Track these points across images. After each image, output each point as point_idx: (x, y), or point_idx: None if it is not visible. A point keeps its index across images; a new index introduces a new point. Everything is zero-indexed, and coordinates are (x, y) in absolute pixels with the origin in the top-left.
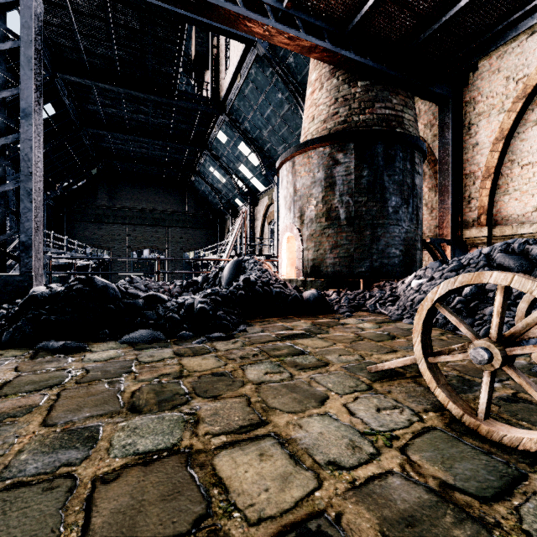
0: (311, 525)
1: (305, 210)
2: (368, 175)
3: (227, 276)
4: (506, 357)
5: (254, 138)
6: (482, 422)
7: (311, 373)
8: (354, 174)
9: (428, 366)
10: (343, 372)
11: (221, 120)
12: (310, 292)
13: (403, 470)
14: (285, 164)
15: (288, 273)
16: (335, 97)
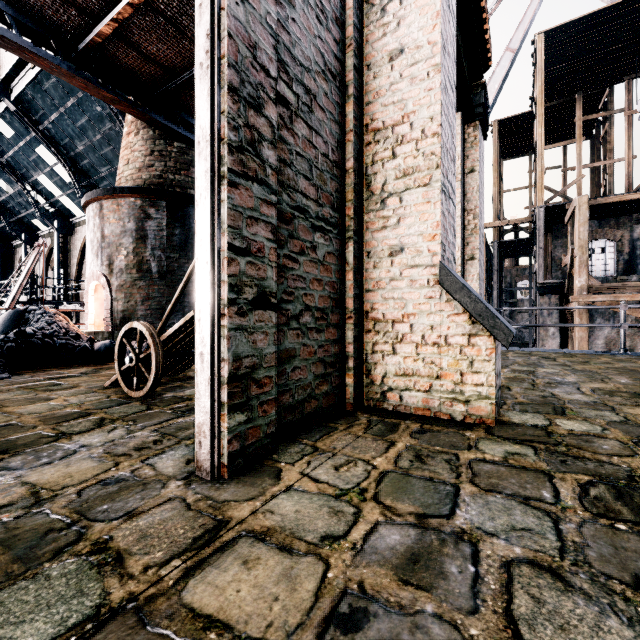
0: (4, 424)
1: (115, 259)
2: (181, 234)
3: (1, 329)
4: (139, 359)
5: (63, 146)
6: (134, 391)
7: (56, 392)
8: (166, 231)
9: (120, 372)
10: (84, 389)
11: (2, 105)
12: (102, 342)
13: (72, 409)
14: (92, 205)
15: (97, 325)
16: (151, 149)
